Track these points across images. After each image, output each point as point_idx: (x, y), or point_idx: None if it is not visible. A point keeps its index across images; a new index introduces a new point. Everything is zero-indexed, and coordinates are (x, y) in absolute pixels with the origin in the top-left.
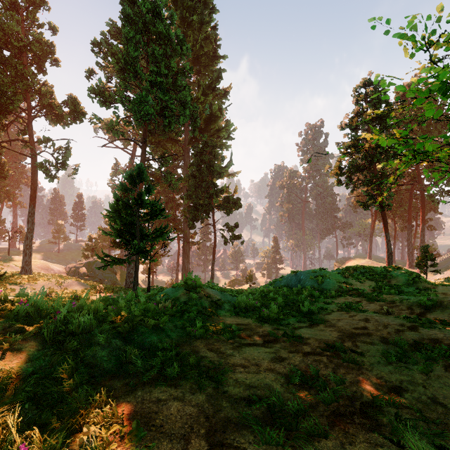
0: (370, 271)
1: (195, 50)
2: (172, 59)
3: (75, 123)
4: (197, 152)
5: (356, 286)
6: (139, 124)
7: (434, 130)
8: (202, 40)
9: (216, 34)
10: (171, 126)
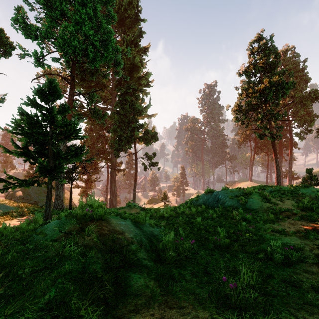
0: (279, 189)
1: (120, 13)
2: (97, 3)
3: (5, 57)
4: (122, 94)
5: (281, 205)
6: (65, 57)
7: (298, 86)
8: (126, 4)
9: (138, 0)
10: (96, 64)
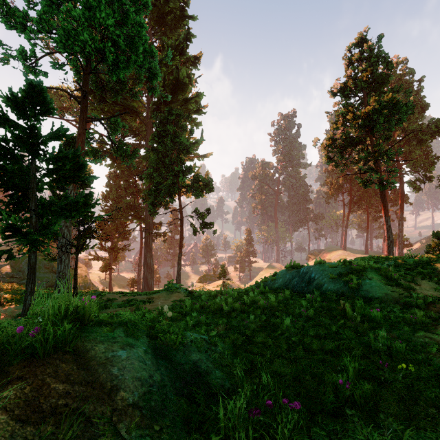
0: (403, 263)
1: (158, 6)
2: None
3: None
4: (160, 122)
5: (419, 291)
6: (70, 61)
7: (411, 116)
8: None
9: None
10: (119, 73)
